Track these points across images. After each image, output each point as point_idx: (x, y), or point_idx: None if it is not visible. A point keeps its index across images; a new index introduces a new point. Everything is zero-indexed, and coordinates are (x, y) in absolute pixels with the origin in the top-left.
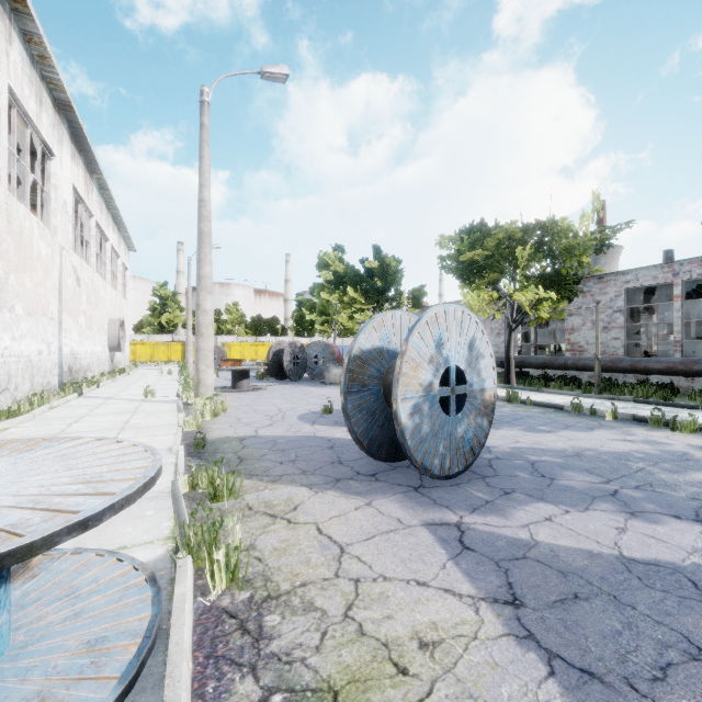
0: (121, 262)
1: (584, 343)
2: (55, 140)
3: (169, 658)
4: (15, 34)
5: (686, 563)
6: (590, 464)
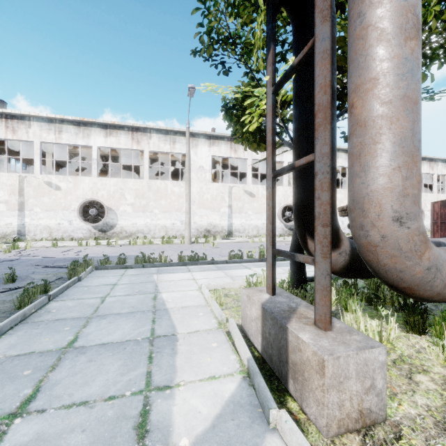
0: None
1: None
2: None
3: None
4: (439, 162)
5: None
6: None
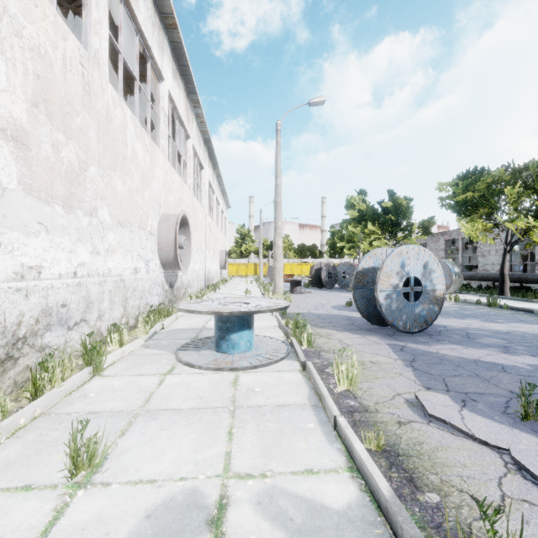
0: (224, 216)
1: None
2: (204, 160)
3: (297, 350)
4: (194, 117)
5: (509, 364)
6: (509, 336)
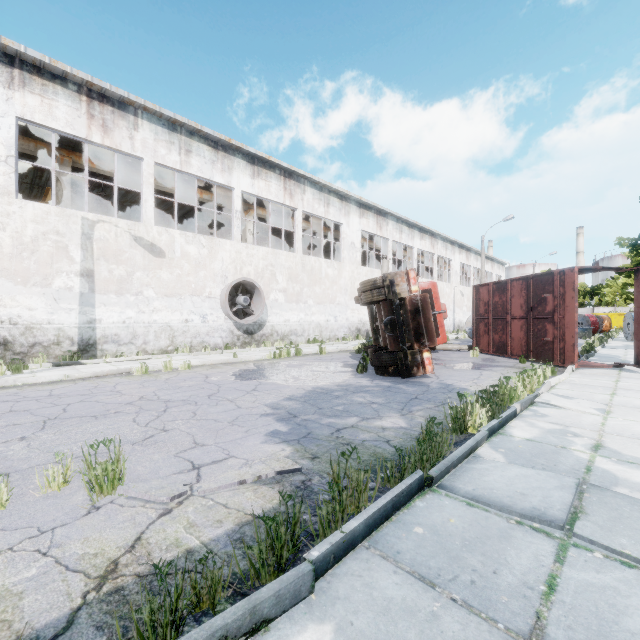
0: (494, 275)
1: None
2: (452, 255)
3: None
4: (439, 240)
5: None
6: None
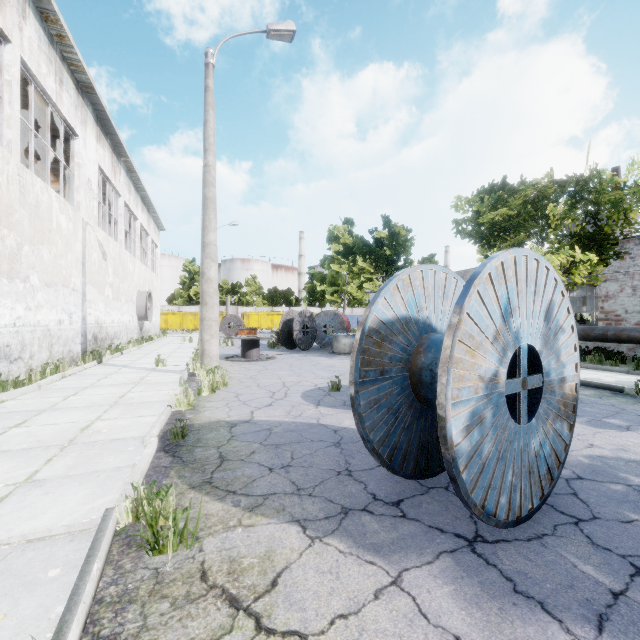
0: (150, 240)
1: (621, 312)
2: (78, 121)
3: None
4: (31, 11)
5: None
6: None
